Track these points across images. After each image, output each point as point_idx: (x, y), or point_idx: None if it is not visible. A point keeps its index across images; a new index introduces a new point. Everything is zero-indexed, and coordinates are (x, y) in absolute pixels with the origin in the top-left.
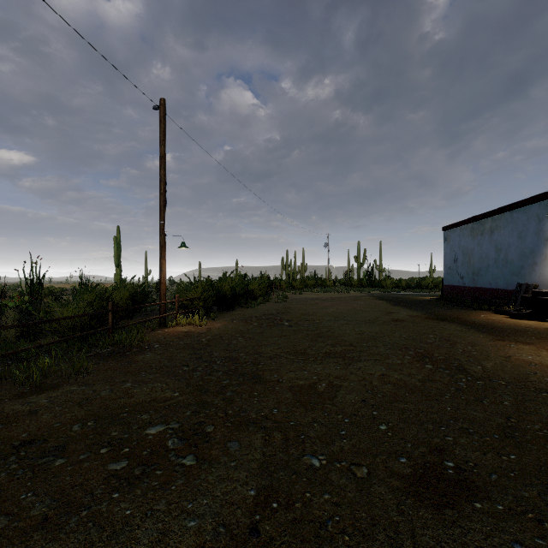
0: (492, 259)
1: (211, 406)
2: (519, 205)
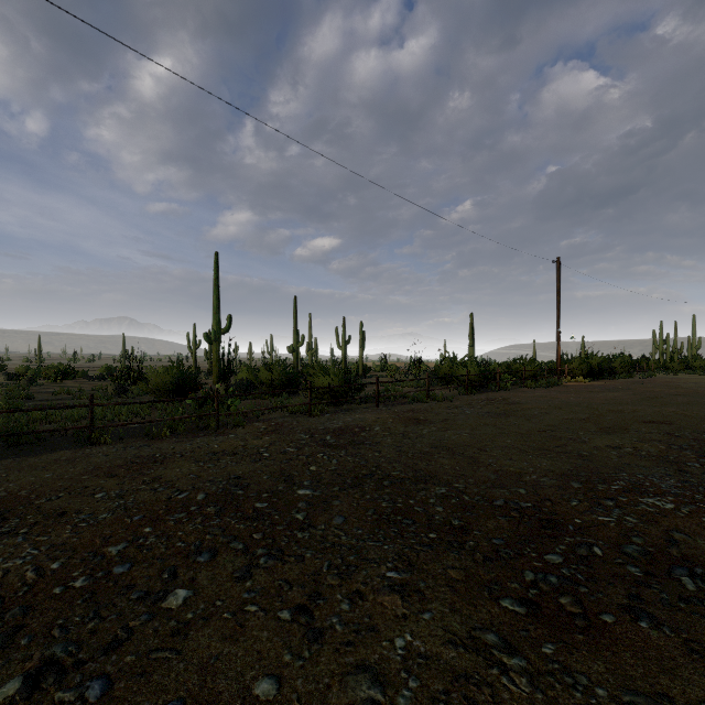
0: None
1: (614, 391)
2: None
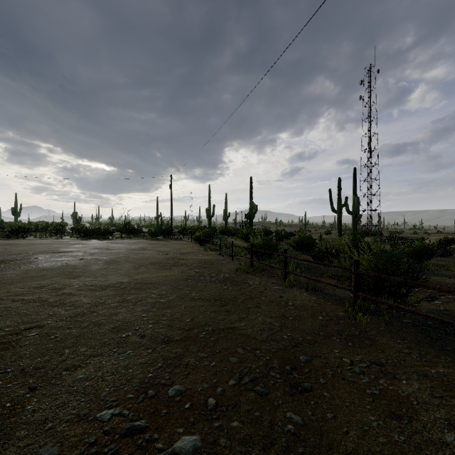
0: None
1: None
2: None
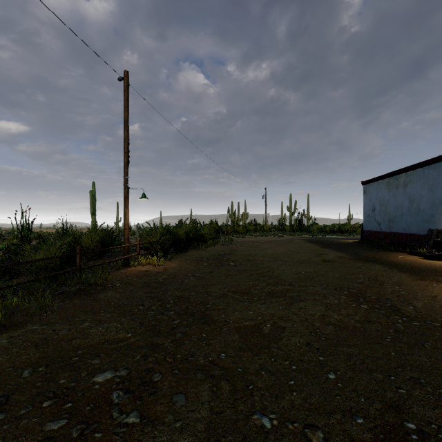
0: (406, 208)
1: (160, 349)
2: (430, 162)
